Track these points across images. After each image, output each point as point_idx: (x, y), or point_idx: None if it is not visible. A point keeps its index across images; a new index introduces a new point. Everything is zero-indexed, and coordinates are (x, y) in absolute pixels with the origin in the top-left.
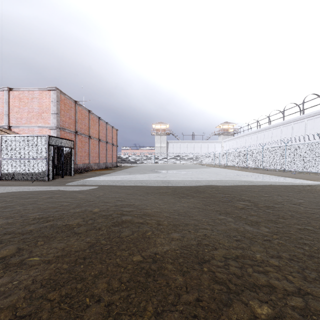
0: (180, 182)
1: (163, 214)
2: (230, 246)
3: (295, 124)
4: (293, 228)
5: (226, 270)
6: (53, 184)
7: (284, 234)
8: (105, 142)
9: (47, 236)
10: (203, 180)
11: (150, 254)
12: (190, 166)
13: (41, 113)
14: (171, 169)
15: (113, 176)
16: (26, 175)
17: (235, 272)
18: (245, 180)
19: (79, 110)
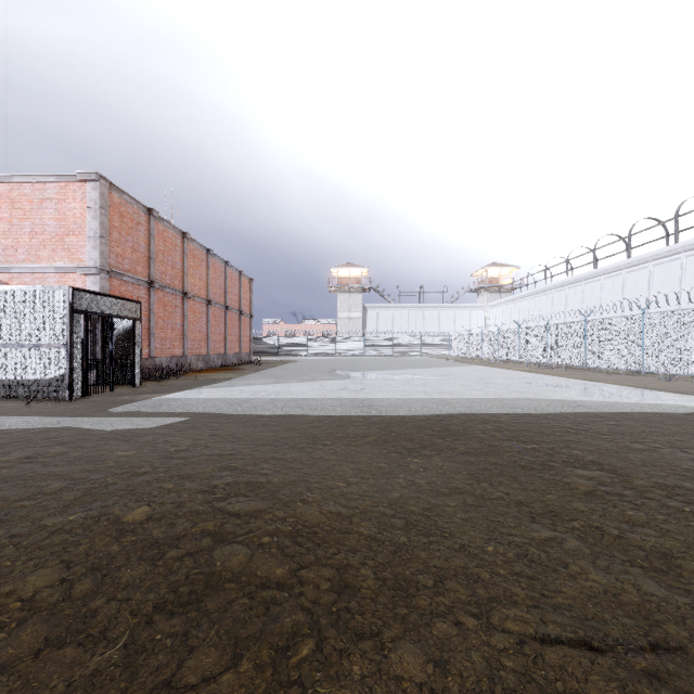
0: (398, 404)
1: (357, 529)
2: None
3: (656, 265)
4: None
5: None
6: (78, 409)
7: None
8: (223, 306)
9: None
10: (457, 400)
11: None
12: (416, 362)
13: (62, 236)
14: (373, 368)
15: (234, 387)
16: (16, 387)
17: None
18: (560, 398)
19: (159, 232)
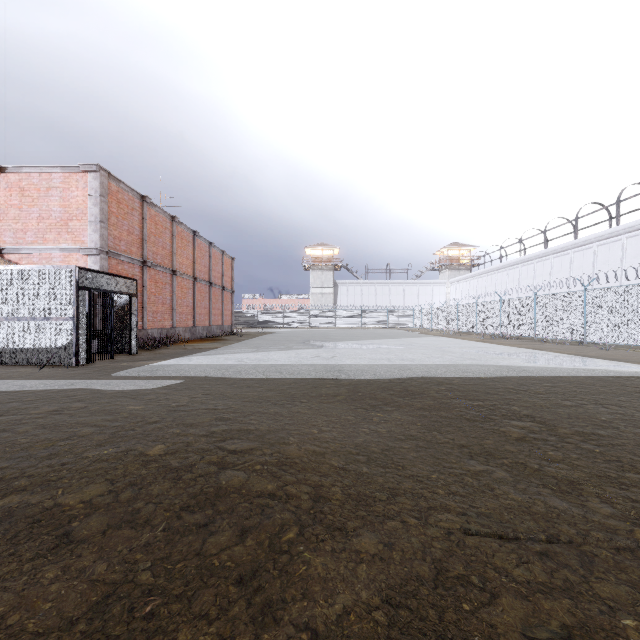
0: (365, 369)
1: (329, 462)
2: (532, 581)
3: (600, 246)
4: None
5: None
6: (85, 374)
7: None
8: (208, 283)
9: None
10: (416, 366)
11: (291, 636)
12: (382, 334)
13: (66, 221)
14: (344, 339)
15: (220, 355)
16: (29, 354)
17: None
18: (507, 364)
19: (151, 216)
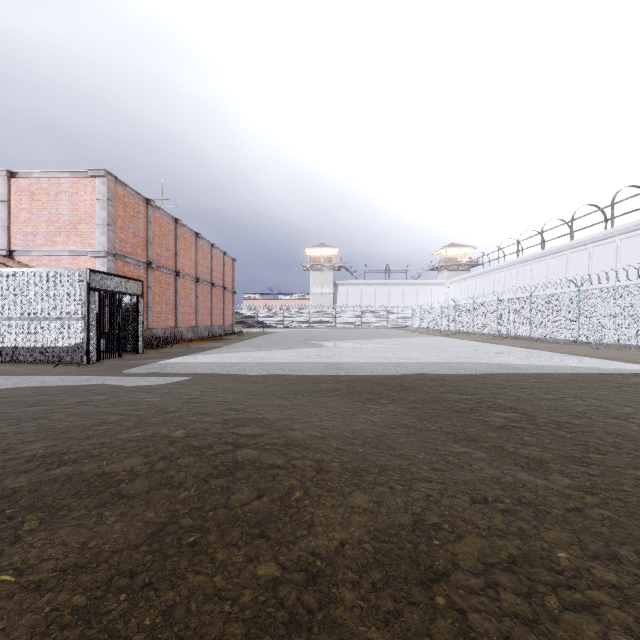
0: (363, 367)
1: (329, 444)
2: (492, 528)
3: (595, 247)
4: (627, 478)
5: (494, 604)
6: (97, 371)
7: (609, 493)
8: (210, 284)
9: (50, 506)
10: (412, 363)
11: (300, 557)
12: (381, 333)
13: (75, 224)
14: (343, 339)
15: (224, 353)
16: (42, 353)
17: (518, 610)
18: (499, 362)
19: (156, 219)
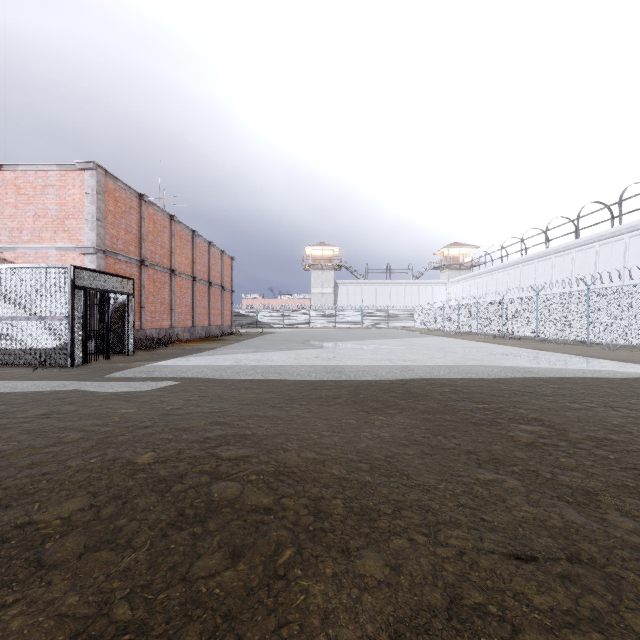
0: (366, 370)
1: (330, 471)
2: (556, 610)
3: (602, 245)
4: None
5: None
6: (80, 375)
7: None
8: (207, 283)
9: None
10: (418, 366)
11: None
12: (383, 334)
13: (63, 219)
14: (344, 339)
15: (218, 355)
16: (23, 355)
17: None
18: (511, 365)
19: (149, 215)
